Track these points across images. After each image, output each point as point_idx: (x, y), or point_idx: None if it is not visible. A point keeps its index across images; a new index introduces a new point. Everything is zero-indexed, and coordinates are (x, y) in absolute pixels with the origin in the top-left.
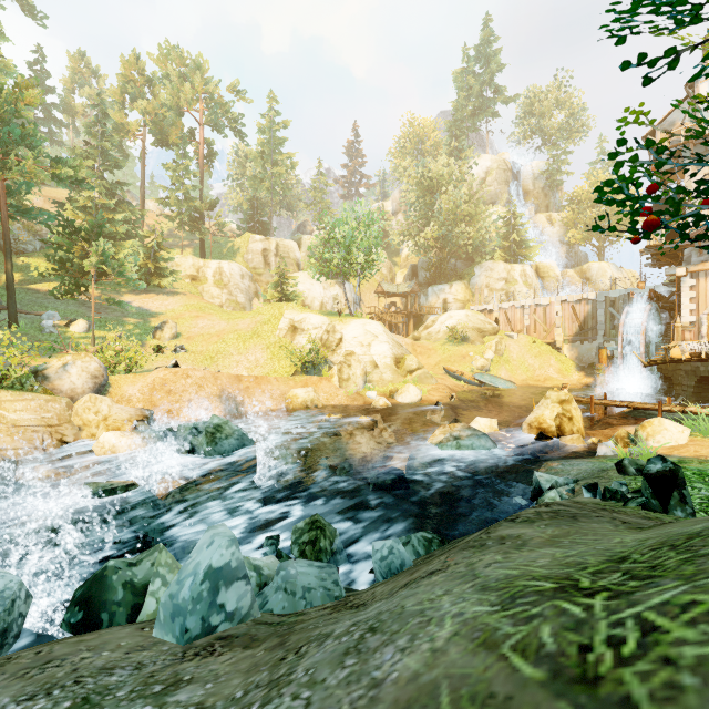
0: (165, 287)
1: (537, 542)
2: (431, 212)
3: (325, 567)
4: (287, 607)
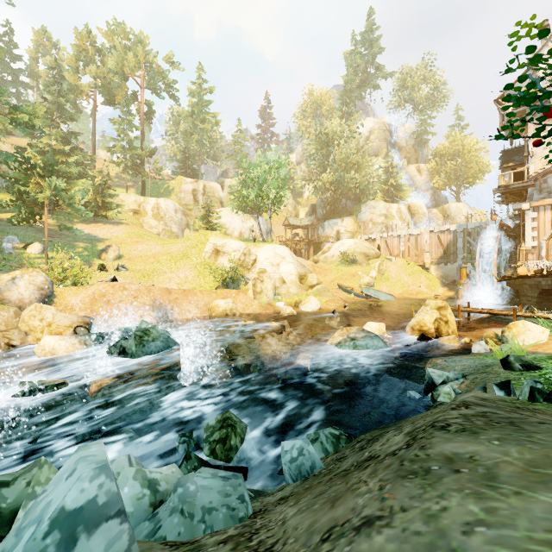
0: (111, 218)
1: (512, 473)
2: (327, 161)
3: (230, 478)
4: (183, 533)
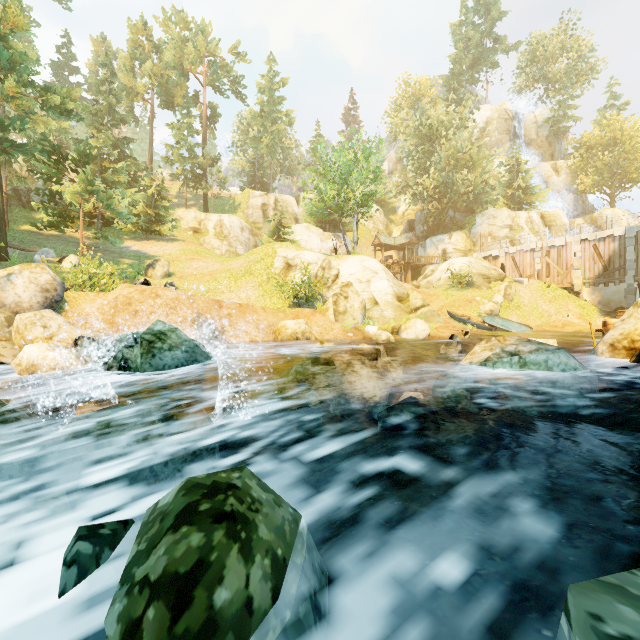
0: (166, 235)
1: None
2: (429, 161)
3: None
4: None
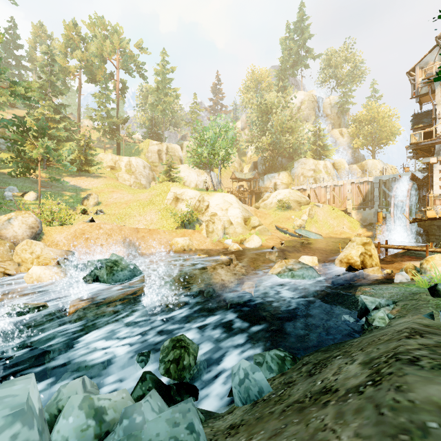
0: (92, 173)
1: None
2: (266, 126)
3: (179, 406)
4: None
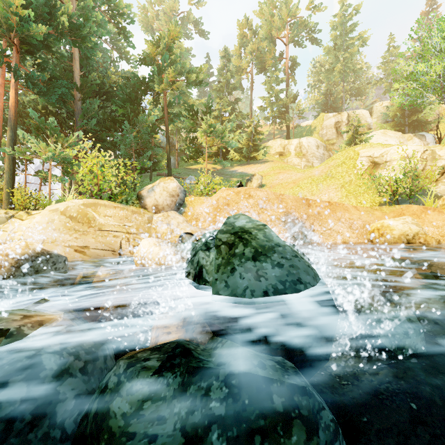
0: (260, 159)
1: None
2: None
3: None
4: None
